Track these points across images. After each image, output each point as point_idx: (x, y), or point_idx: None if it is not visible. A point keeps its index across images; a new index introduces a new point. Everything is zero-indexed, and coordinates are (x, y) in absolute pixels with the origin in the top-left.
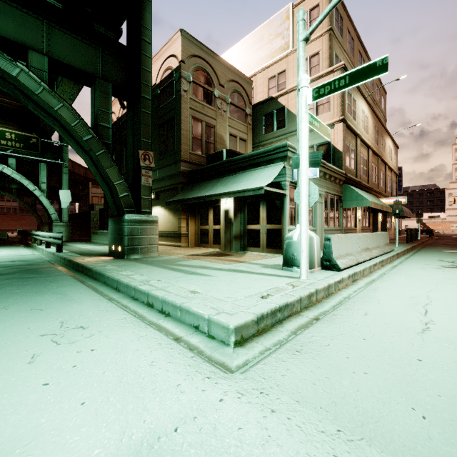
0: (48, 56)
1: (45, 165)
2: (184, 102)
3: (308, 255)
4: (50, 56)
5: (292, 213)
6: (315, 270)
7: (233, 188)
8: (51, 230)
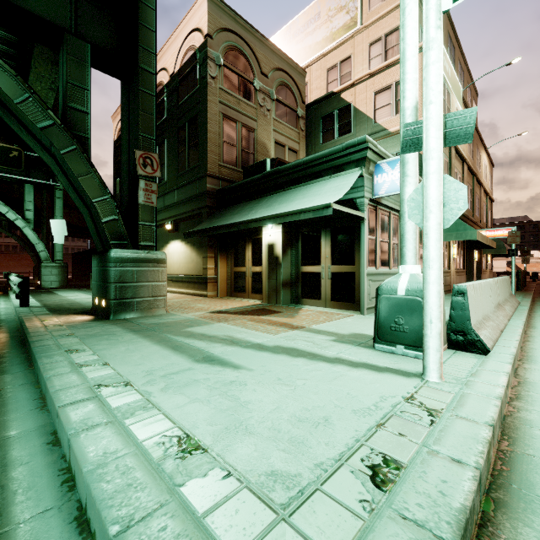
0: None
1: (31, 187)
2: (211, 93)
3: None
4: None
5: (372, 248)
6: None
7: (282, 210)
8: (39, 272)
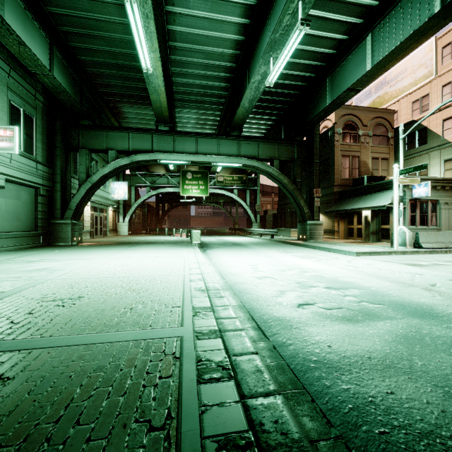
0: (279, 159)
1: (249, 191)
2: (336, 148)
3: (402, 240)
4: (280, 159)
5: (412, 218)
6: (408, 248)
7: (368, 205)
8: (251, 227)
